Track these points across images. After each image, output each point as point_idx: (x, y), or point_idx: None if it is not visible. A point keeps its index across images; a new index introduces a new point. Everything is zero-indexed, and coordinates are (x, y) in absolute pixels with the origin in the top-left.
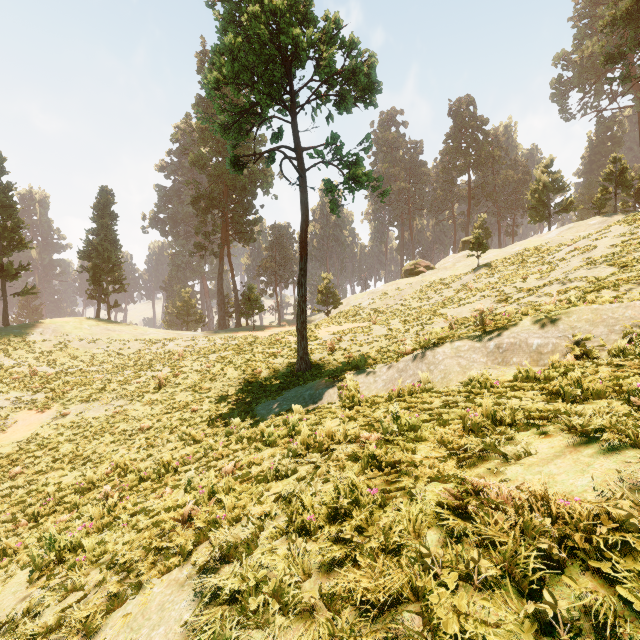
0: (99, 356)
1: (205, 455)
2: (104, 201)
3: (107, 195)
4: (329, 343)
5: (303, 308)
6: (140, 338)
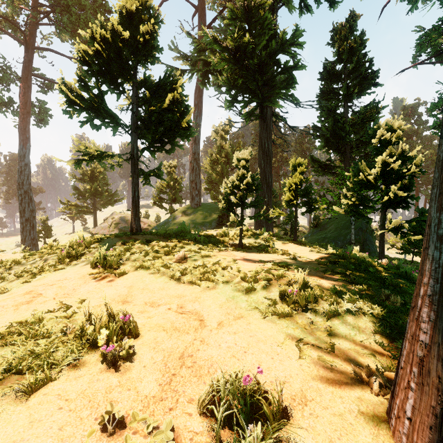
0: None
1: None
2: None
3: None
4: None
5: None
6: None
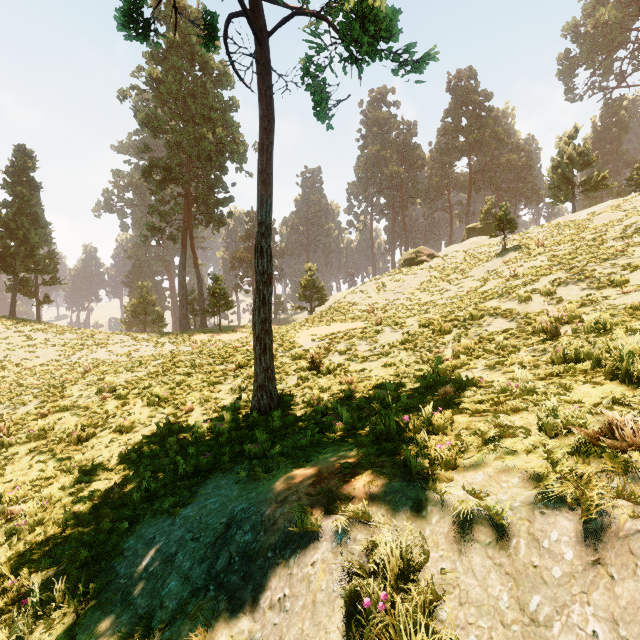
0: None
1: None
2: (20, 164)
3: (26, 157)
4: (312, 356)
5: (264, 295)
6: (60, 343)
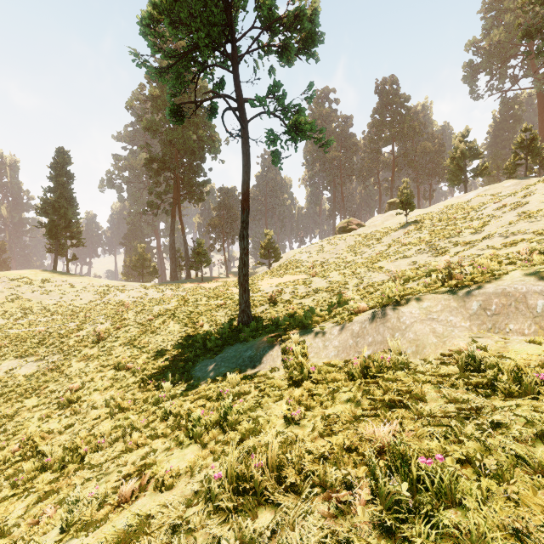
0: (51, 307)
1: (123, 436)
2: (61, 161)
3: (64, 156)
4: (271, 295)
5: (245, 261)
6: (93, 289)
